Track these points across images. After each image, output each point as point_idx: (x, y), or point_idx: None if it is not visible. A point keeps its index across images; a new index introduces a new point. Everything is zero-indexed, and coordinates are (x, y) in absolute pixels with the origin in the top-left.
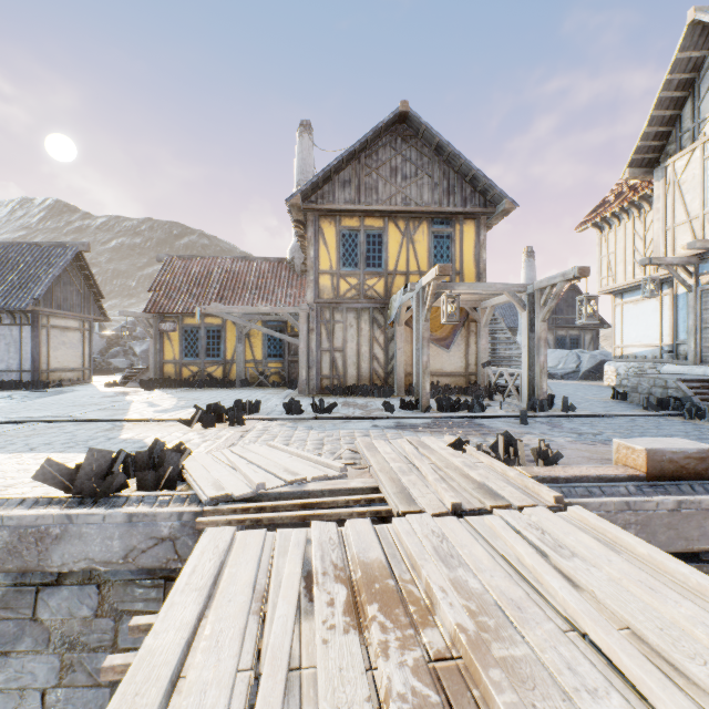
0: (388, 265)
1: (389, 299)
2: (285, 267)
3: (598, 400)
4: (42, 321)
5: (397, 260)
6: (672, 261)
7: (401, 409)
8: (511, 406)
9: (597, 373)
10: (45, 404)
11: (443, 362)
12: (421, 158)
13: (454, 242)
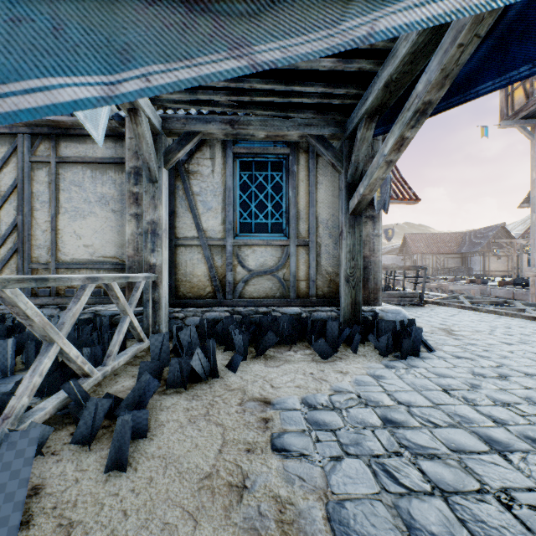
0: None
1: None
2: None
3: None
4: (485, 254)
5: None
6: None
7: None
8: None
9: None
10: None
11: None
12: None
13: None
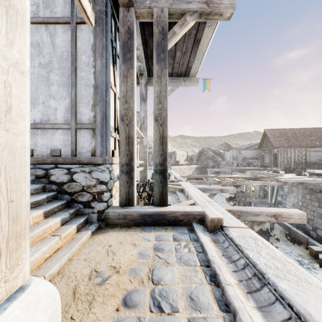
0: None
1: None
2: None
3: None
4: None
5: None
6: None
7: None
8: None
9: None
10: None
11: None
12: None
13: None
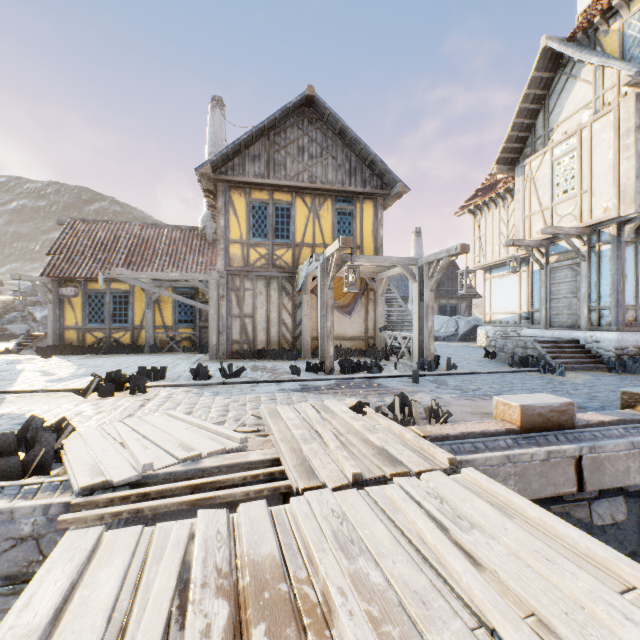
0: (296, 237)
1: (297, 269)
2: (196, 235)
3: (474, 359)
4: None
5: (304, 233)
6: (530, 244)
7: (307, 371)
8: (404, 366)
9: (471, 336)
10: None
11: (346, 327)
12: (326, 141)
13: (355, 218)
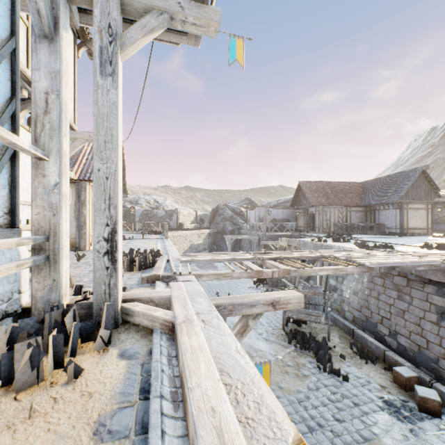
0: None
1: None
2: None
3: None
4: (403, 206)
5: None
6: None
7: None
8: None
9: None
10: (391, 240)
11: None
12: None
13: None
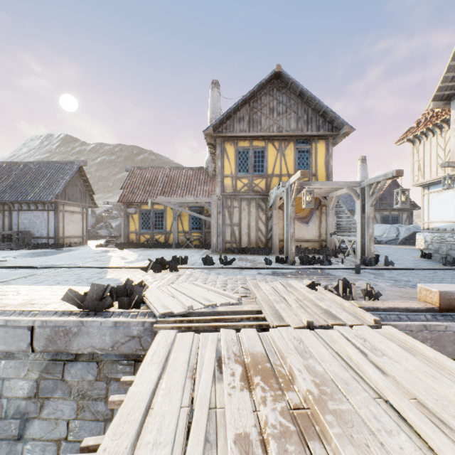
0: (268, 170)
1: (268, 192)
2: (202, 173)
3: (410, 258)
4: (60, 208)
5: (273, 167)
6: None
7: (276, 263)
8: (349, 261)
9: (411, 240)
10: (63, 257)
11: (304, 233)
12: (289, 101)
13: (311, 154)
